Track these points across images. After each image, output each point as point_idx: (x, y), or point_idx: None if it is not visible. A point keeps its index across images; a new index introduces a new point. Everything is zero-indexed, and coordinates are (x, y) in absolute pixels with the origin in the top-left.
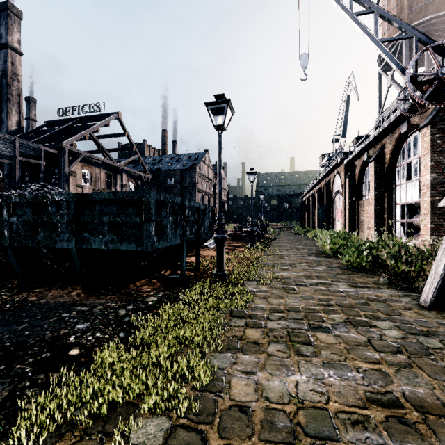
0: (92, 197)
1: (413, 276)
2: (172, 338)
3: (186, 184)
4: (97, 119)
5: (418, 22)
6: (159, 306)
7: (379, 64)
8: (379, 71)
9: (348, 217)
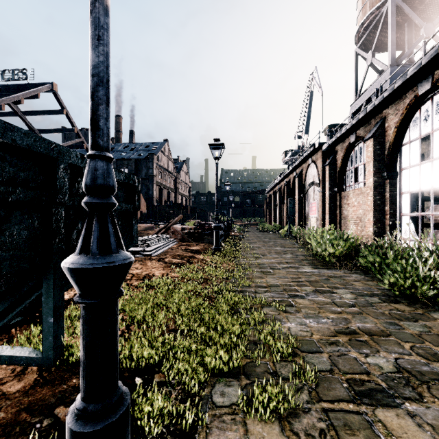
0: None
1: None
2: None
3: (142, 176)
4: (24, 89)
5: None
6: None
7: (357, 42)
8: (356, 50)
9: (328, 211)
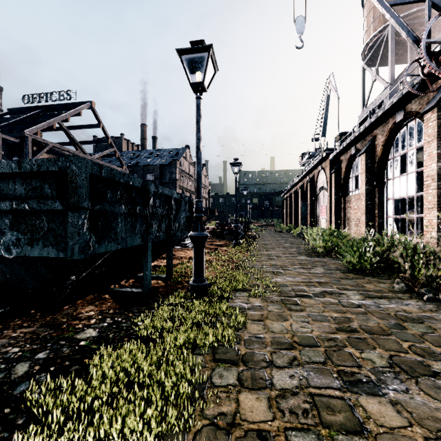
0: None
1: (437, 282)
2: None
3: (166, 180)
4: (68, 108)
5: (404, 14)
6: (96, 350)
7: (364, 58)
8: (363, 66)
9: (334, 213)
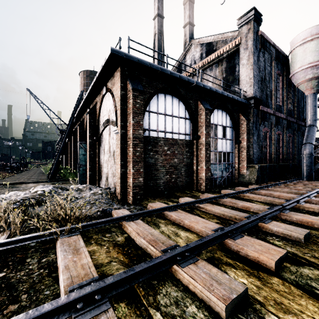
0: None
1: None
2: None
3: None
4: None
5: None
6: None
7: None
8: None
9: (64, 159)
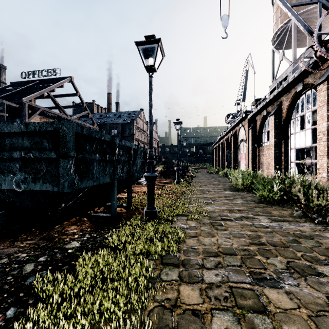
0: (0, 130)
1: (325, 209)
2: (81, 316)
3: (126, 135)
4: (54, 81)
5: (303, 10)
6: (79, 256)
7: (273, 43)
8: (273, 49)
9: (251, 159)
